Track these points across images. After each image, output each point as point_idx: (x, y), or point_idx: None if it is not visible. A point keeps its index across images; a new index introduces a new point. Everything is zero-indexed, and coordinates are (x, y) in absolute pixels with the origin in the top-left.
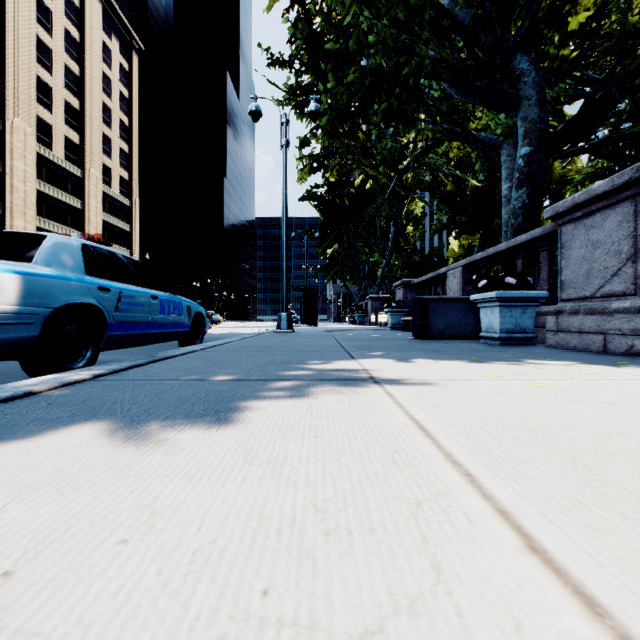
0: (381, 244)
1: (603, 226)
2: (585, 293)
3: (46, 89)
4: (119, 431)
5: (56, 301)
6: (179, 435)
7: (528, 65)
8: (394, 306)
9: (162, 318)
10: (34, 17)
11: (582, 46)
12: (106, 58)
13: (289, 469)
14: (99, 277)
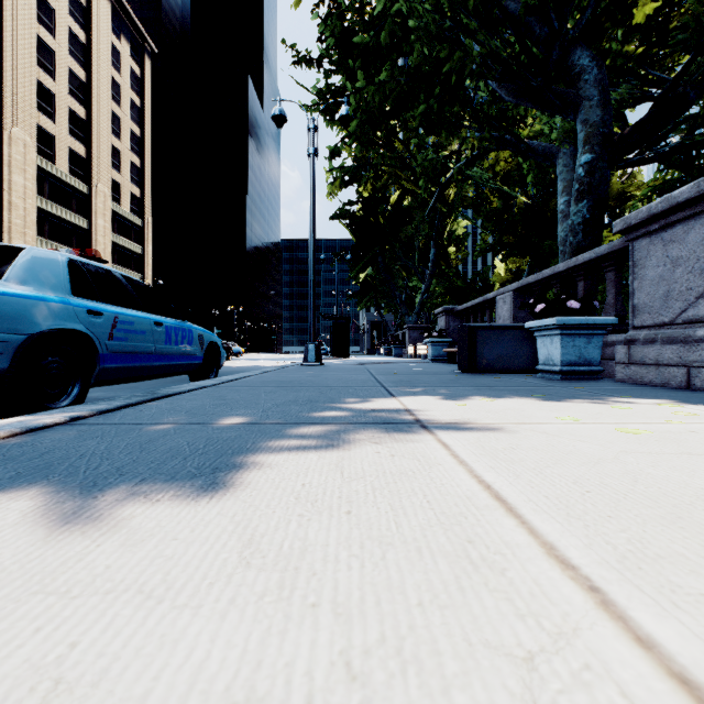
0: (420, 268)
1: (685, 240)
2: (663, 319)
3: (48, 96)
4: (69, 503)
5: (31, 326)
6: (152, 510)
7: (589, 61)
8: (435, 336)
9: (168, 348)
10: (35, 16)
11: (648, 42)
12: (115, 62)
13: (307, 577)
14: (89, 299)
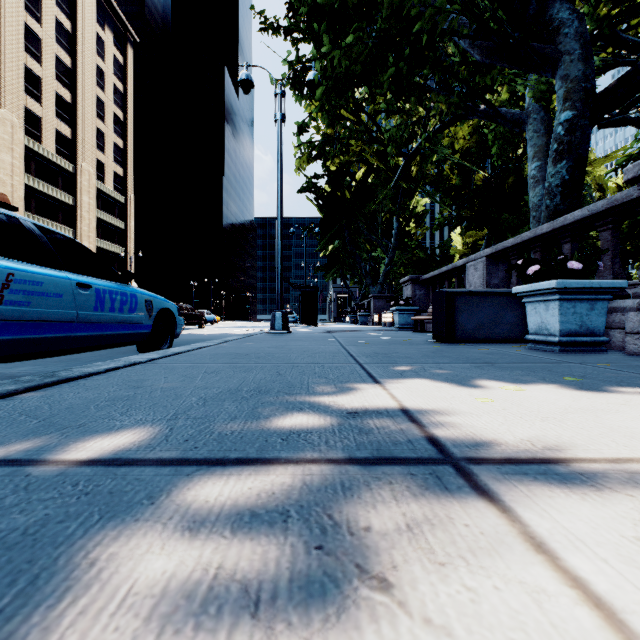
0: (383, 241)
1: None
2: None
3: (35, 80)
4: None
5: None
6: None
7: (569, 13)
8: (402, 304)
9: (99, 315)
10: (22, 4)
11: (618, 7)
12: (100, 50)
13: None
14: None
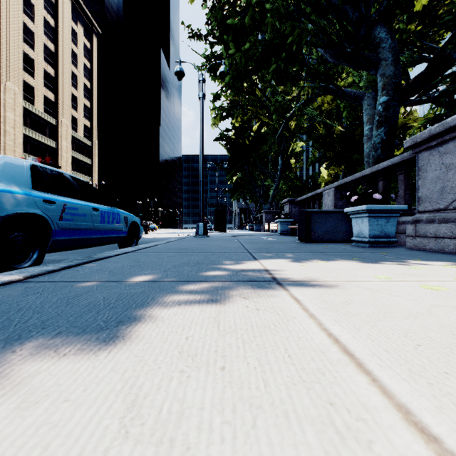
0: (272, 173)
1: (455, 152)
2: (439, 206)
3: (30, 61)
4: None
5: (1, 211)
6: (56, 365)
7: (385, 34)
8: (282, 217)
9: (102, 226)
10: (21, 9)
11: (423, 23)
12: (74, 39)
13: (180, 453)
14: (46, 192)
